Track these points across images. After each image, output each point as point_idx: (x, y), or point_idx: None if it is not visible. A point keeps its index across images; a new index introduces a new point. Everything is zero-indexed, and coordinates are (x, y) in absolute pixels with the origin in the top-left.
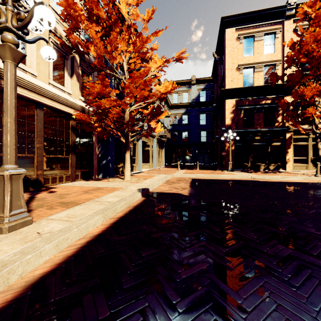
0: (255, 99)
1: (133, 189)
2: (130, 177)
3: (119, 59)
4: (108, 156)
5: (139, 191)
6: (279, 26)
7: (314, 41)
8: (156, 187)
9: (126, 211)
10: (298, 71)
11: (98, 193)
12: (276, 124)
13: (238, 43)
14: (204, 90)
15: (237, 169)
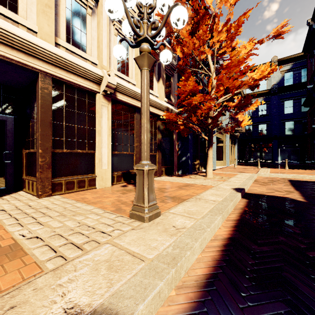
0: None
1: (226, 188)
2: (212, 175)
3: (207, 53)
4: (187, 153)
5: (236, 191)
6: None
7: None
8: (248, 187)
9: (237, 213)
10: None
11: (192, 189)
12: None
13: None
14: (291, 70)
15: None
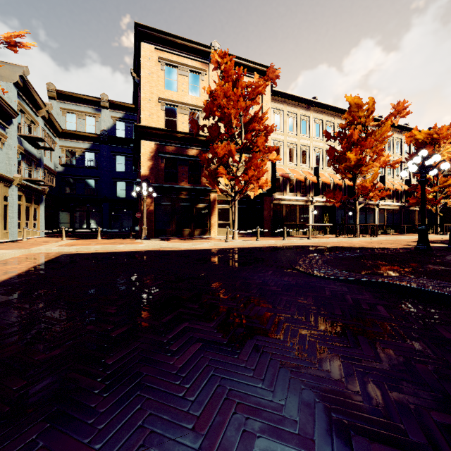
0: (179, 148)
1: None
2: None
3: None
4: None
5: None
6: (204, 67)
7: (224, 96)
8: None
9: None
10: (217, 126)
11: None
12: (202, 182)
13: (159, 69)
14: (123, 120)
15: (157, 237)
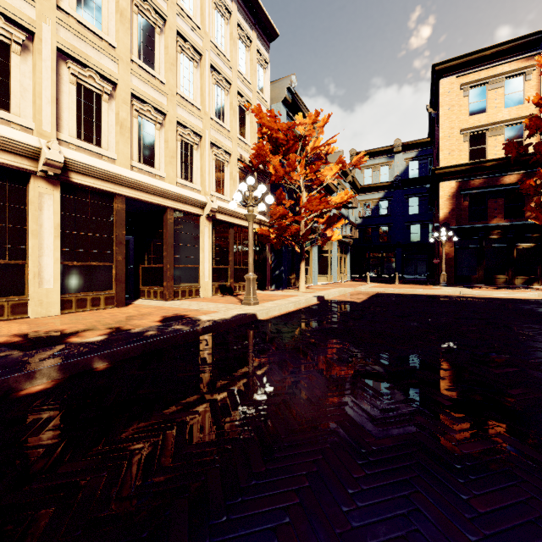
0: (488, 178)
1: (309, 296)
2: (305, 288)
3: (296, 178)
4: (281, 266)
5: (315, 297)
6: (531, 62)
7: None
8: (331, 297)
9: (307, 306)
10: None
11: (282, 297)
12: (527, 214)
13: (461, 97)
14: (417, 159)
15: (458, 284)
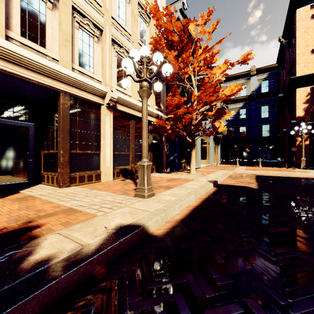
0: None
1: (203, 180)
2: (195, 171)
3: (190, 73)
4: (174, 153)
5: (210, 182)
6: None
7: None
8: (221, 180)
9: (207, 195)
10: None
11: (177, 182)
12: None
13: None
14: (267, 79)
15: (313, 167)
